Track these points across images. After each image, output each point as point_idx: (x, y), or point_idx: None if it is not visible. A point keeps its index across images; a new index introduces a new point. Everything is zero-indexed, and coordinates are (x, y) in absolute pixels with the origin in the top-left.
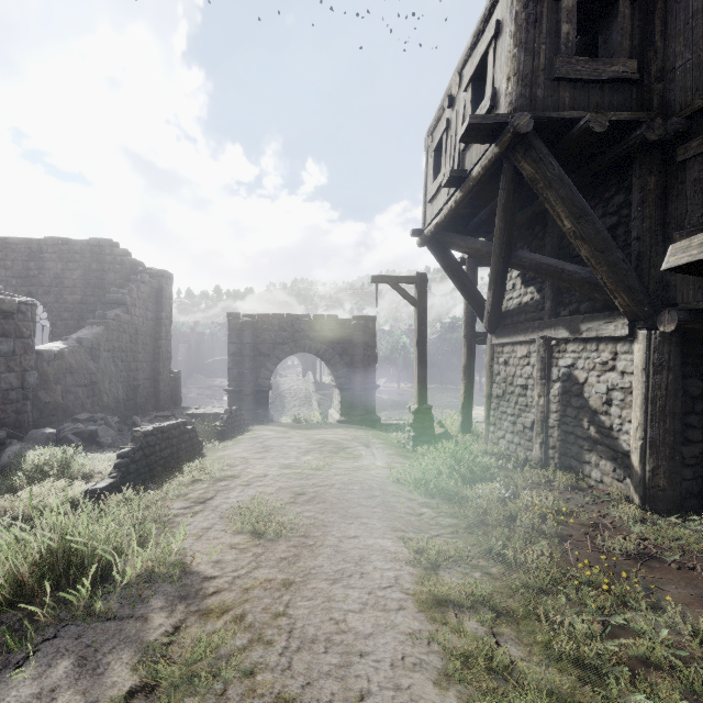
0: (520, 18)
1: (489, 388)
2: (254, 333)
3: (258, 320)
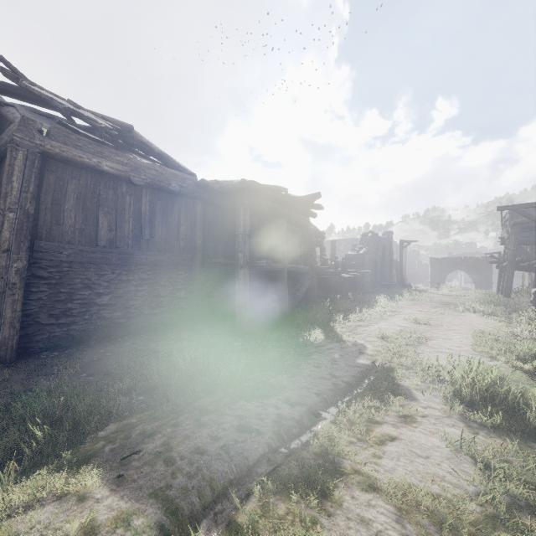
0: (509, 221)
1: (524, 280)
2: (439, 263)
3: (441, 259)
